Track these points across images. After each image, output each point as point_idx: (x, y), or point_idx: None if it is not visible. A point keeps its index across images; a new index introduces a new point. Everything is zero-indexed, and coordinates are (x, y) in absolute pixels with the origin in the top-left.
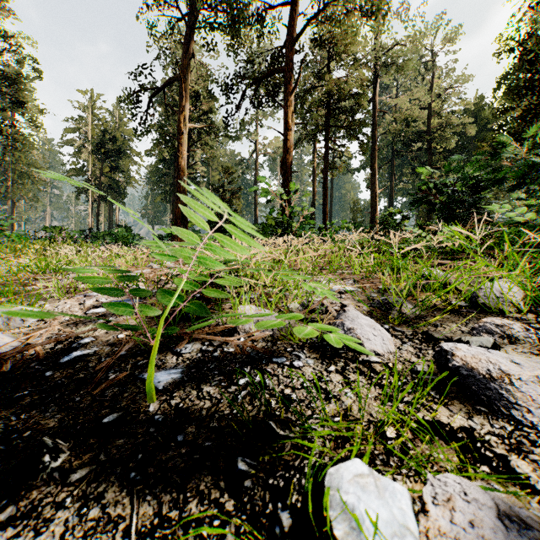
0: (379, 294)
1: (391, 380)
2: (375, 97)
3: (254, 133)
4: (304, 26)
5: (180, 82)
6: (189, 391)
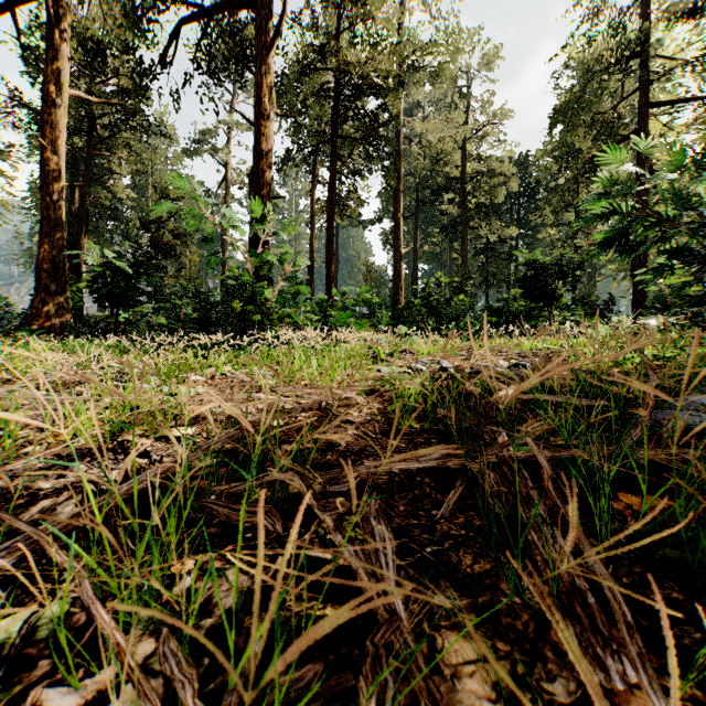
0: None
1: None
2: (399, 115)
3: (221, 149)
4: None
5: None
6: None
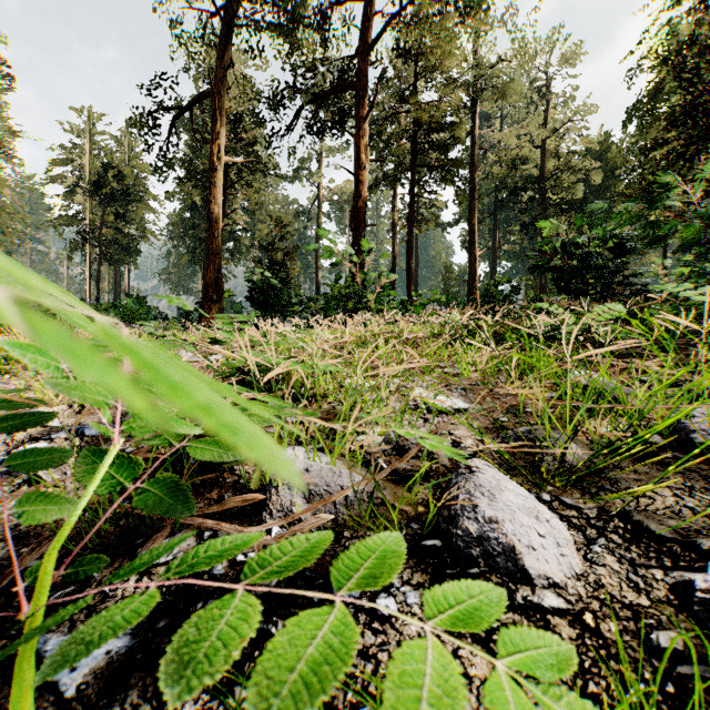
0: (510, 415)
1: (608, 683)
2: (474, 129)
3: (315, 173)
4: (382, 29)
5: (213, 99)
6: (133, 708)
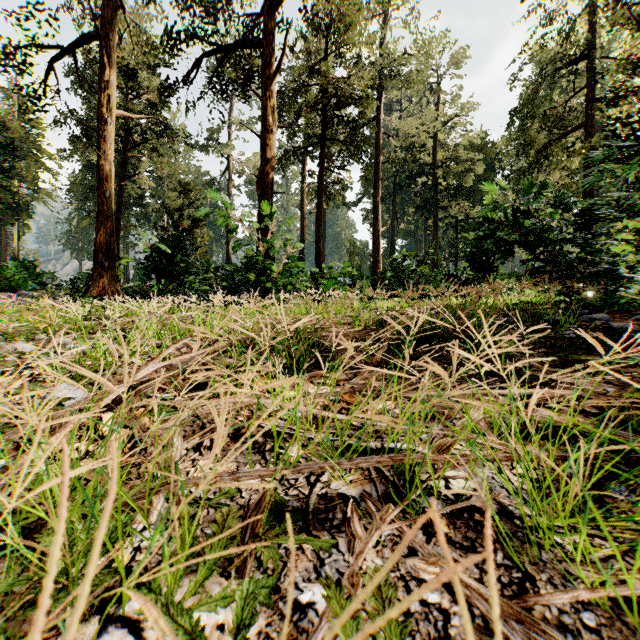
0: None
1: None
2: (377, 114)
3: (226, 145)
4: None
5: (103, 42)
6: None
